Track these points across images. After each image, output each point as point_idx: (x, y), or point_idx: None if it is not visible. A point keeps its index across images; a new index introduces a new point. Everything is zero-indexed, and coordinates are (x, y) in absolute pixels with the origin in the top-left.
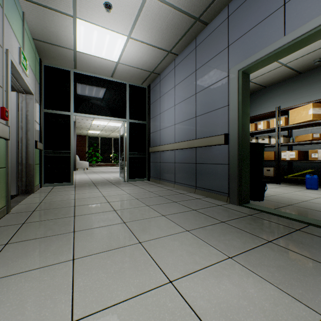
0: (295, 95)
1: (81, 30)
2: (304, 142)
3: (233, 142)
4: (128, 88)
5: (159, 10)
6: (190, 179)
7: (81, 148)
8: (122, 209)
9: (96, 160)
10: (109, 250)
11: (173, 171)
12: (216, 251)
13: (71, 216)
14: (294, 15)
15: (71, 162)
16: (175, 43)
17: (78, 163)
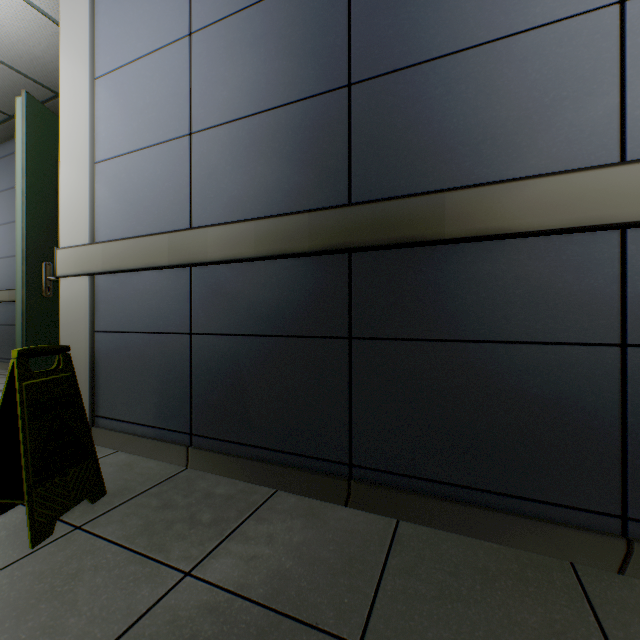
0: None
1: None
2: None
3: None
4: None
5: None
6: None
7: None
8: None
9: None
10: None
11: None
12: None
13: None
14: None
15: None
16: None
17: None
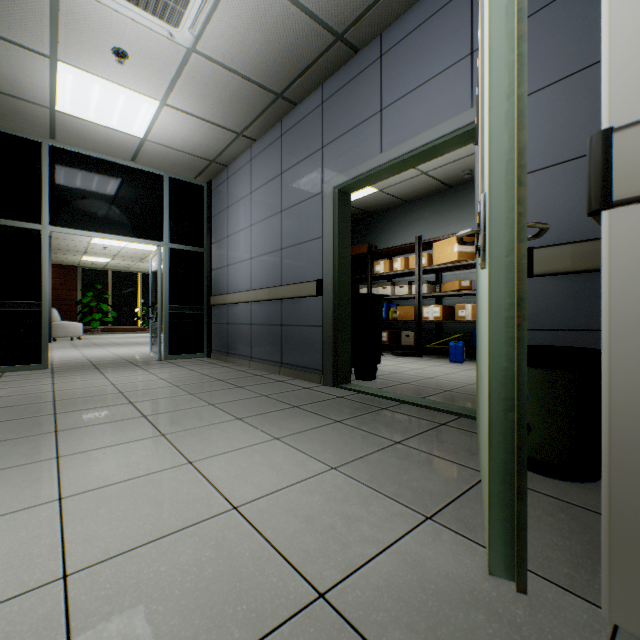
0: (445, 220)
1: (66, 80)
2: (450, 292)
3: (328, 293)
4: (168, 184)
5: (214, 74)
6: (274, 352)
7: (64, 294)
8: (144, 401)
9: (102, 319)
10: (114, 445)
11: (249, 338)
12: (264, 434)
13: (50, 414)
14: (390, 129)
15: (45, 324)
16: (248, 123)
17: (58, 326)
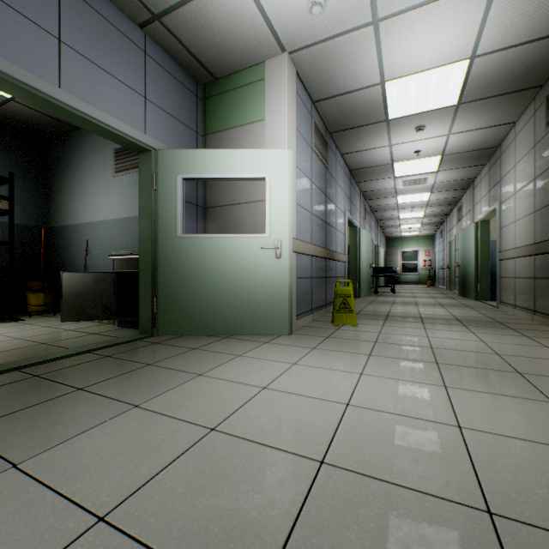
0: None
1: None
2: None
3: None
4: None
5: None
6: None
7: None
8: None
9: None
10: (264, 444)
11: None
12: (193, 380)
13: None
14: (73, 74)
15: None
16: None
17: None
